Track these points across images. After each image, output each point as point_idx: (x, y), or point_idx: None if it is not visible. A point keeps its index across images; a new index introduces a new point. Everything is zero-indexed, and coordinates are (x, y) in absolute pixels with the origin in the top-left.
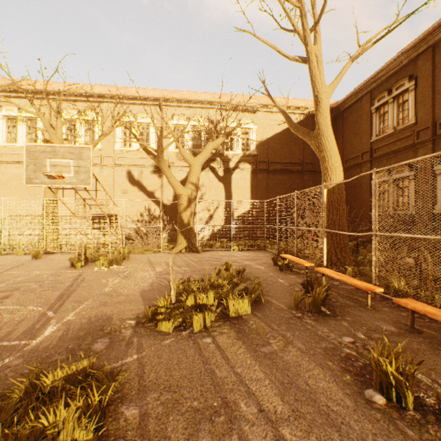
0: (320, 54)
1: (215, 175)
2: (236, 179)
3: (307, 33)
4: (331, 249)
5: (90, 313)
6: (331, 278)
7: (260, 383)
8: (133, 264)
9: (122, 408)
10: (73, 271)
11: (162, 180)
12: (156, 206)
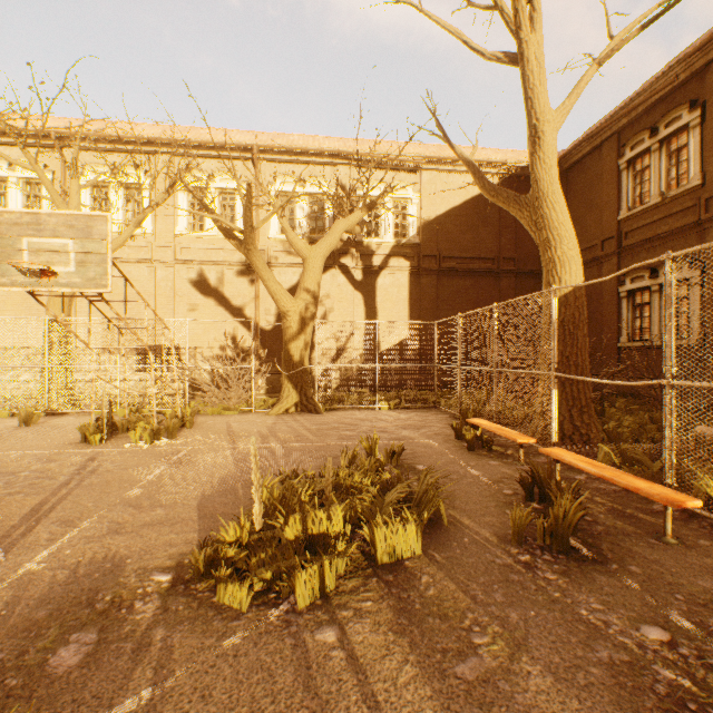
0: (540, 51)
1: (348, 278)
2: (384, 286)
3: (521, 4)
4: (561, 410)
5: (80, 554)
6: (569, 467)
7: None
8: (198, 436)
9: None
10: (83, 450)
11: (258, 287)
12: (246, 332)
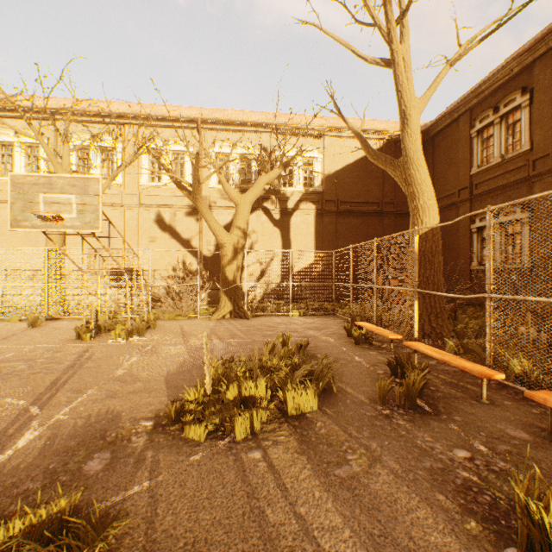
0: (407, 56)
1: (269, 218)
2: (296, 223)
3: (392, 25)
4: (423, 315)
5: (91, 410)
6: (425, 355)
7: (337, 536)
8: (160, 334)
9: None
10: (79, 344)
11: (201, 224)
12: (192, 258)
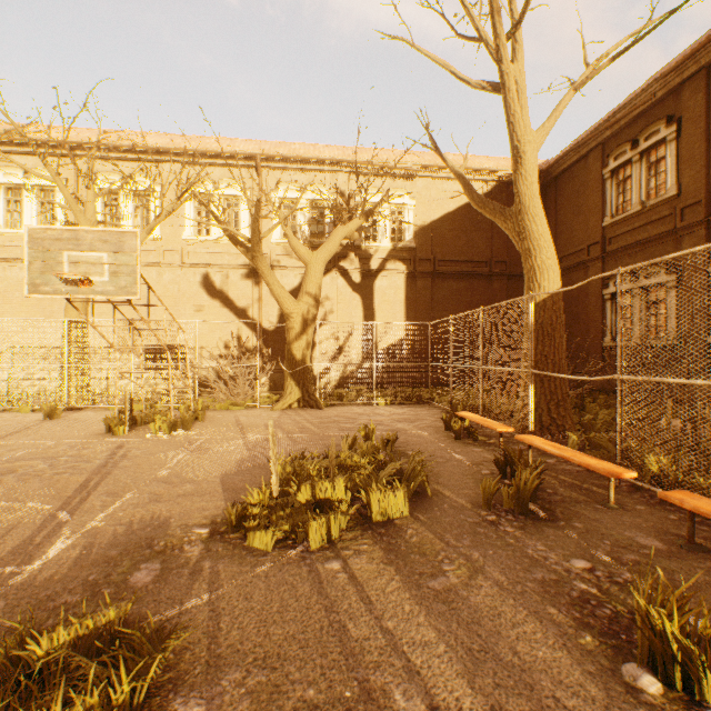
0: (521, 79)
1: (347, 281)
2: (382, 288)
3: (502, 41)
4: (540, 404)
5: (132, 515)
6: (543, 453)
7: (430, 651)
8: (211, 428)
9: (174, 704)
10: (110, 439)
11: (261, 289)
12: (250, 332)
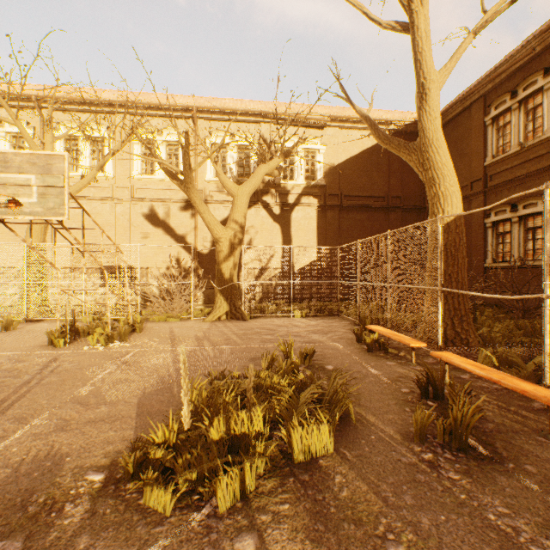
0: (426, 23)
1: (268, 213)
2: (297, 218)
3: None
4: (444, 318)
5: (25, 452)
6: (454, 367)
7: None
8: (145, 339)
9: None
10: (49, 352)
11: (197, 219)
12: (188, 255)
